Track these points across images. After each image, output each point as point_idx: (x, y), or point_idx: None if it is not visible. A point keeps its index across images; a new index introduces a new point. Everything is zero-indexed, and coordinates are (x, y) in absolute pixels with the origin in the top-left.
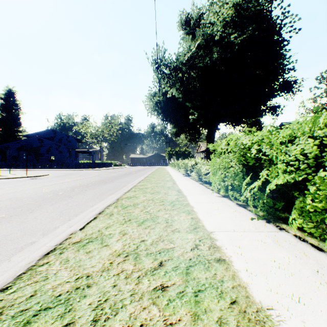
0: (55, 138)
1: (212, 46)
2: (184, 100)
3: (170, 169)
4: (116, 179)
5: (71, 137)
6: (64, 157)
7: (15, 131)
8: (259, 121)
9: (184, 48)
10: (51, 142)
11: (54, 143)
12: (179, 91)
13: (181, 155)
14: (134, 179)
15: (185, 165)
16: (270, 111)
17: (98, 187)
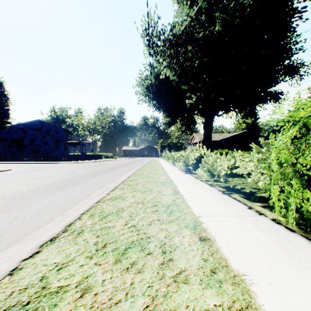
0: (43, 129)
1: (216, 11)
2: (180, 82)
3: (163, 162)
4: (89, 177)
5: (60, 128)
6: (49, 148)
7: (3, 122)
8: (254, 112)
9: (180, 16)
10: (35, 132)
11: (39, 134)
12: (174, 70)
13: (173, 146)
14: (114, 177)
15: (186, 158)
16: (271, 98)
17: (32, 201)
